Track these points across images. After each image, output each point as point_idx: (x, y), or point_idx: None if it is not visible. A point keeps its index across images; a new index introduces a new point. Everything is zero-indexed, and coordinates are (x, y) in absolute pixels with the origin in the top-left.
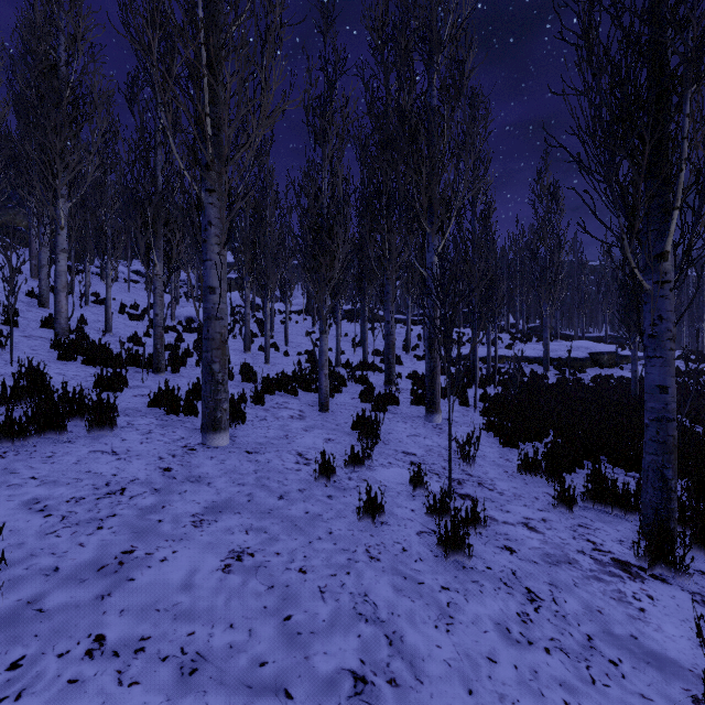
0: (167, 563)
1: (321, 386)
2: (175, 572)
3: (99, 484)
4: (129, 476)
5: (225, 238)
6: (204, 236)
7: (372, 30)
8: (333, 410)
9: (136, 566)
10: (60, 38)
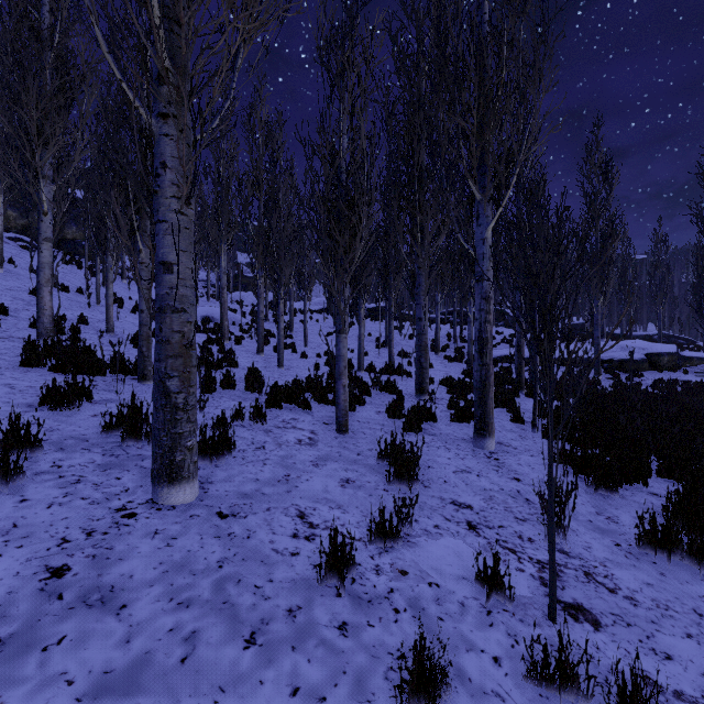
0: None
1: (338, 399)
2: None
3: None
4: None
5: (189, 190)
6: (155, 185)
7: None
8: (353, 430)
9: None
10: None
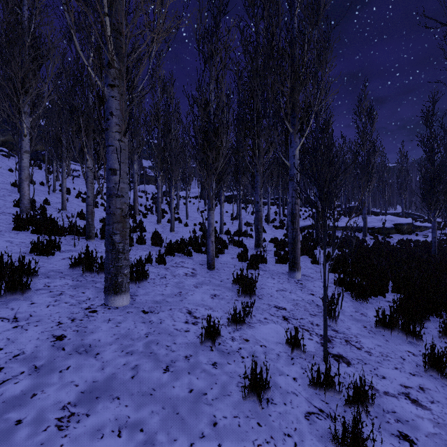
0: None
1: (208, 250)
2: None
3: None
4: (15, 349)
5: (125, 127)
6: (106, 125)
7: None
8: (218, 268)
9: None
10: (24, 0)
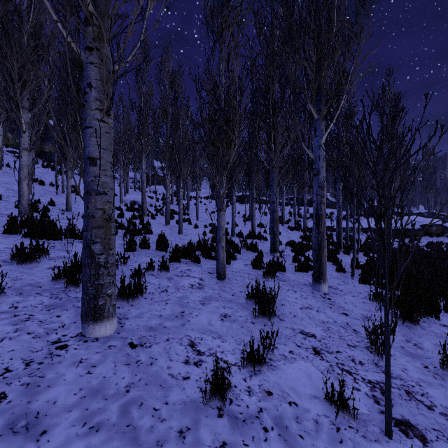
0: None
1: (218, 257)
2: None
3: None
4: None
5: (109, 104)
6: (83, 100)
7: None
8: (229, 277)
9: None
10: None
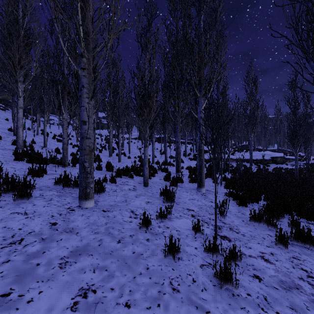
0: (32, 304)
1: (144, 173)
2: (35, 313)
3: (7, 236)
4: (29, 229)
5: (91, 95)
6: (80, 93)
7: (170, 1)
8: (150, 185)
9: (6, 309)
10: (19, 5)
